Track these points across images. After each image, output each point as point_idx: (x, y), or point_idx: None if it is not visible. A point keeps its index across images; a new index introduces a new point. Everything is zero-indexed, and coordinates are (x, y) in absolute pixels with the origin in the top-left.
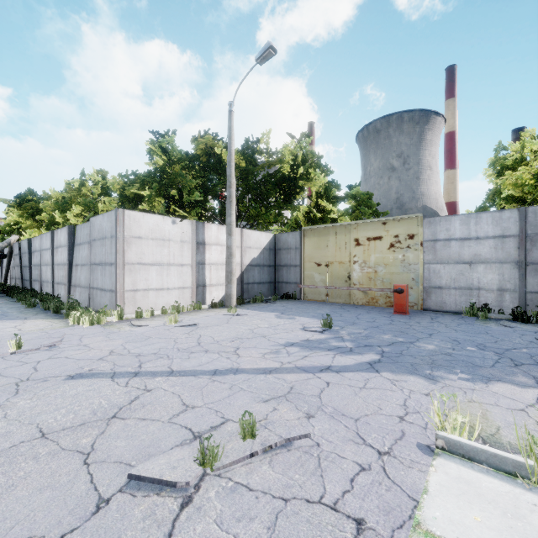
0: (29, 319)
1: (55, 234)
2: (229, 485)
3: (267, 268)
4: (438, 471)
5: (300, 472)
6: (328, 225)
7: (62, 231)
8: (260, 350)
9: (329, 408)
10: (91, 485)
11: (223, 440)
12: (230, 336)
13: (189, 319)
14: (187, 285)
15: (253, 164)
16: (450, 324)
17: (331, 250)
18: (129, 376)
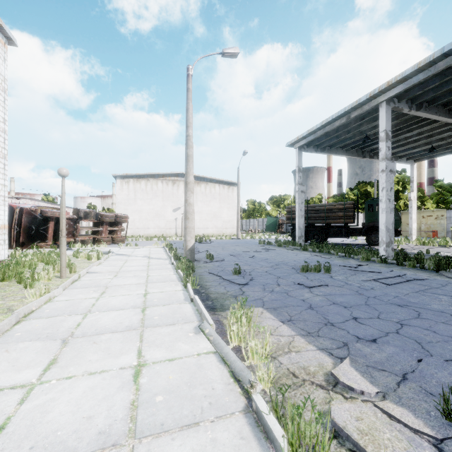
0: None
1: None
2: None
3: None
4: None
5: None
6: None
7: None
8: None
9: None
10: None
11: None
12: None
13: None
14: None
15: None
16: None
17: None
18: None
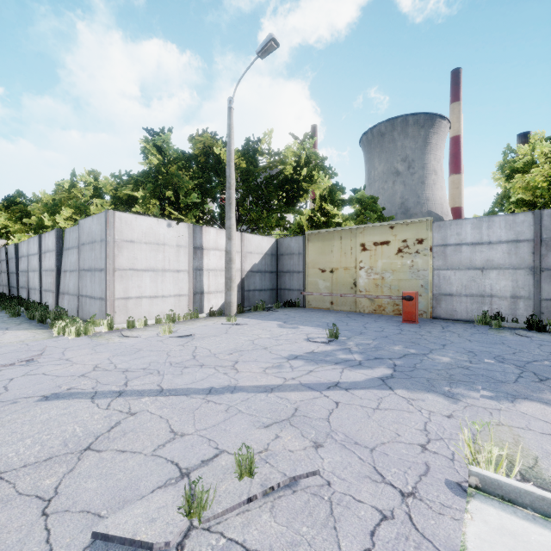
0: (11, 329)
1: (43, 238)
2: (220, 543)
3: (269, 274)
4: (475, 518)
5: (308, 523)
6: (333, 229)
7: (50, 235)
8: (260, 363)
9: (339, 435)
10: (45, 546)
11: (215, 479)
12: (229, 348)
13: (185, 329)
14: (183, 292)
15: (254, 165)
16: (463, 334)
17: (336, 256)
18: (111, 396)
